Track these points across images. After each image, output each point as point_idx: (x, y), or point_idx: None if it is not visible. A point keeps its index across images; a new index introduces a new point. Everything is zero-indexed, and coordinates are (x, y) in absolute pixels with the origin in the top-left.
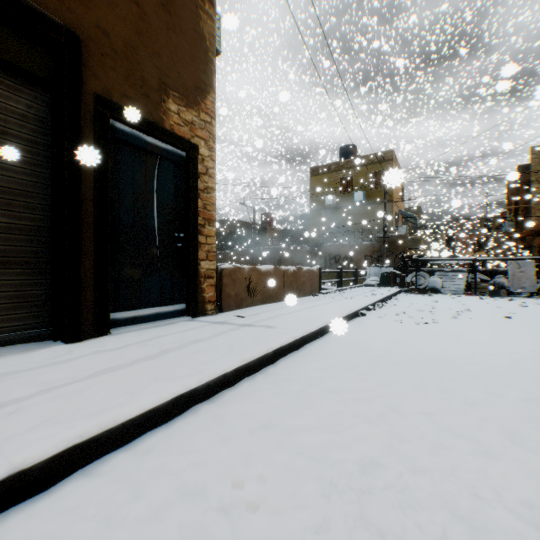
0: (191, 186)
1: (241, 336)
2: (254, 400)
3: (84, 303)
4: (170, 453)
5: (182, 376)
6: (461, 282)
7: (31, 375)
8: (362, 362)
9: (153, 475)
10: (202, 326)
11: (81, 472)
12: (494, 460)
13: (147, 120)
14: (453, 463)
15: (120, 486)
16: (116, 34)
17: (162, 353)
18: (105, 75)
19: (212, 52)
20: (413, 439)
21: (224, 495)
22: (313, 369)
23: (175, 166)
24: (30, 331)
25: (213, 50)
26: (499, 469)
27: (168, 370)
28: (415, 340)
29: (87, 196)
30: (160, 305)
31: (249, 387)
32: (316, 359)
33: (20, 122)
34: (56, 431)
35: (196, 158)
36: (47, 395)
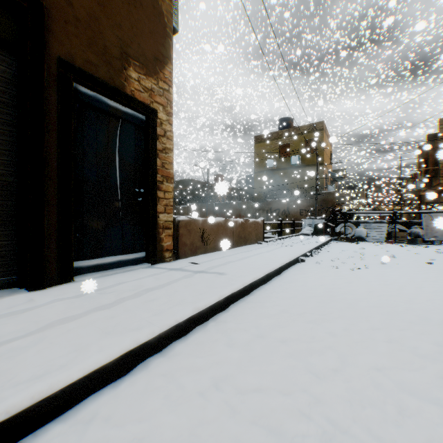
0: (151, 147)
1: (195, 283)
2: (206, 352)
3: (48, 253)
4: (113, 424)
5: (134, 329)
6: (382, 231)
7: None
8: (308, 308)
9: None
10: (159, 273)
11: None
12: None
13: (109, 85)
14: (426, 438)
15: None
16: (79, 4)
17: (118, 302)
18: (69, 41)
19: (169, 28)
20: (375, 402)
21: None
22: (262, 316)
23: (135, 128)
24: None
25: (170, 26)
26: None
27: (120, 322)
28: (353, 285)
29: (50, 153)
30: (122, 253)
31: (201, 337)
32: (265, 305)
33: None
34: None
35: (155, 121)
36: None
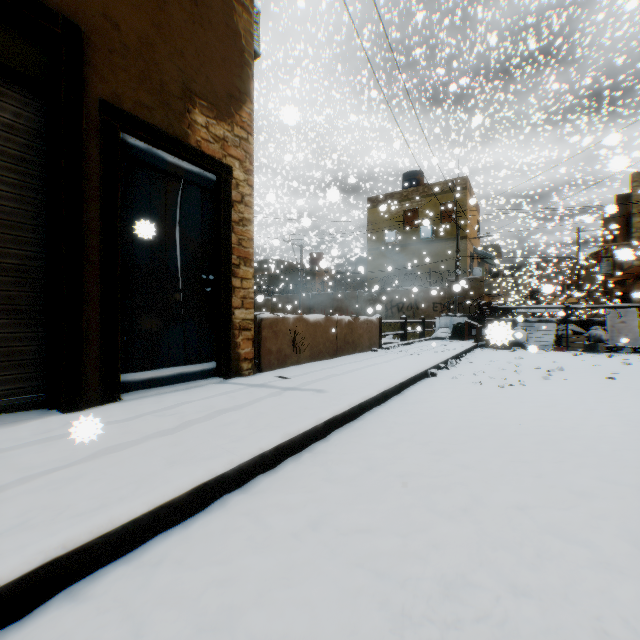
0: (223, 217)
1: (284, 403)
2: (299, 488)
3: (87, 362)
4: (187, 566)
5: (206, 458)
6: (549, 334)
7: (12, 457)
8: (435, 436)
9: (160, 600)
10: (235, 390)
11: (64, 594)
12: (620, 576)
13: (167, 134)
14: (566, 581)
15: (114, 617)
16: (127, 26)
17: (183, 426)
18: (114, 77)
19: (248, 53)
20: (510, 544)
21: (256, 632)
22: (374, 446)
23: (202, 192)
24: (19, 397)
25: (249, 50)
26: (630, 591)
27: (189, 450)
28: (500, 407)
29: (91, 227)
30: (184, 363)
31: (293, 471)
32: (378, 432)
33: (5, 135)
34: (30, 540)
35: (228, 182)
36: (27, 485)
